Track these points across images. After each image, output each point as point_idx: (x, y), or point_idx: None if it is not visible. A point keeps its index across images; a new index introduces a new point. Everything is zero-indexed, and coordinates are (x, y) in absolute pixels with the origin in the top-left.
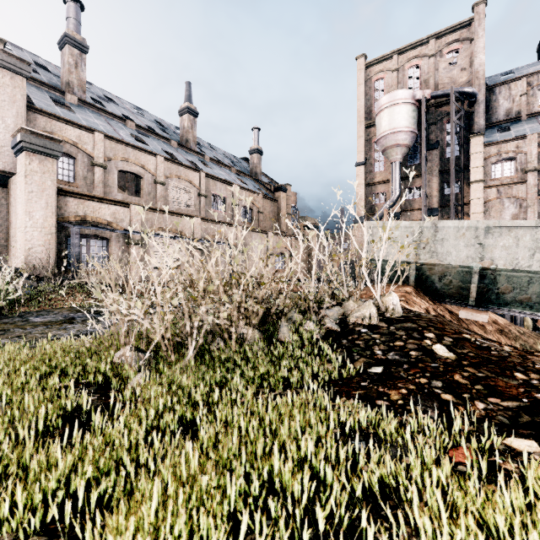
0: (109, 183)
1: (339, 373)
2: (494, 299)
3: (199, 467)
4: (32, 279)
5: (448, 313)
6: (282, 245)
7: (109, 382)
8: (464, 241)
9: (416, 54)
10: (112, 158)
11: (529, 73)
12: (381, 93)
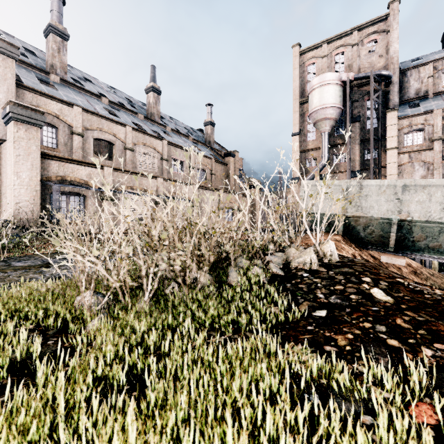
0: (86, 149)
1: (285, 316)
2: (409, 246)
3: (138, 441)
4: (19, 229)
5: (371, 258)
6: (231, 201)
7: (68, 325)
8: (385, 197)
9: (341, 43)
10: (89, 128)
11: (435, 59)
12: (313, 75)
